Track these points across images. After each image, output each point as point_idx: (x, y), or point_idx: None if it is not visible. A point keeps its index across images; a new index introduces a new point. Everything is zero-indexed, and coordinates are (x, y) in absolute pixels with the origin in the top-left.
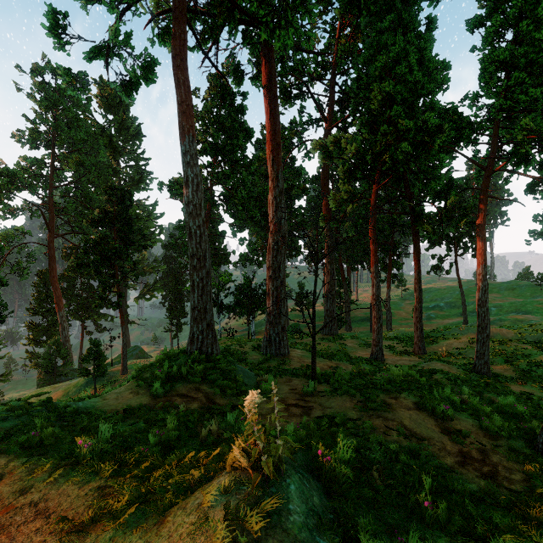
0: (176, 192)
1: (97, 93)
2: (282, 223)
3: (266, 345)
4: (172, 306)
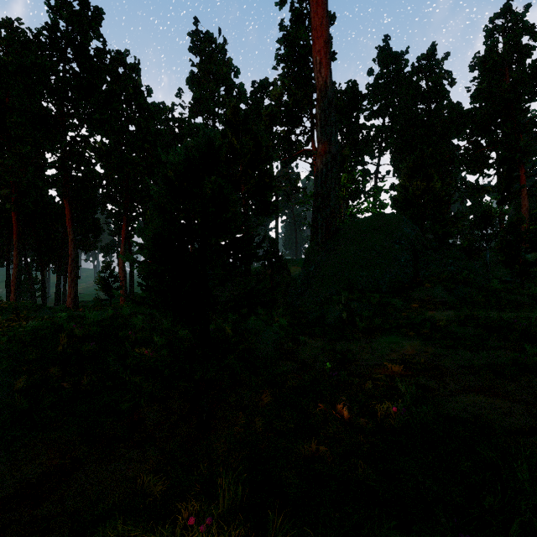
0: None
1: None
2: None
3: None
4: None
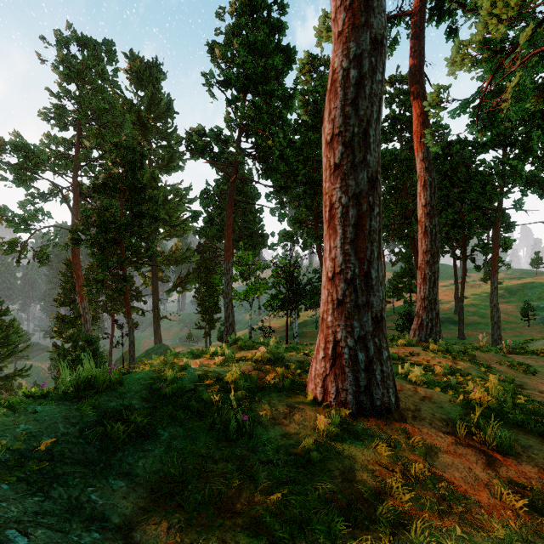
0: (194, 147)
1: (127, 68)
2: (375, 1)
3: (325, 374)
4: (203, 300)
